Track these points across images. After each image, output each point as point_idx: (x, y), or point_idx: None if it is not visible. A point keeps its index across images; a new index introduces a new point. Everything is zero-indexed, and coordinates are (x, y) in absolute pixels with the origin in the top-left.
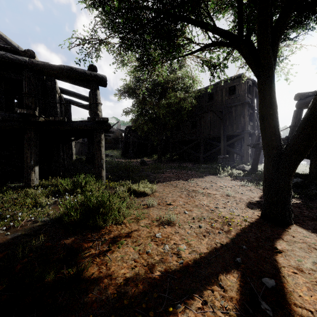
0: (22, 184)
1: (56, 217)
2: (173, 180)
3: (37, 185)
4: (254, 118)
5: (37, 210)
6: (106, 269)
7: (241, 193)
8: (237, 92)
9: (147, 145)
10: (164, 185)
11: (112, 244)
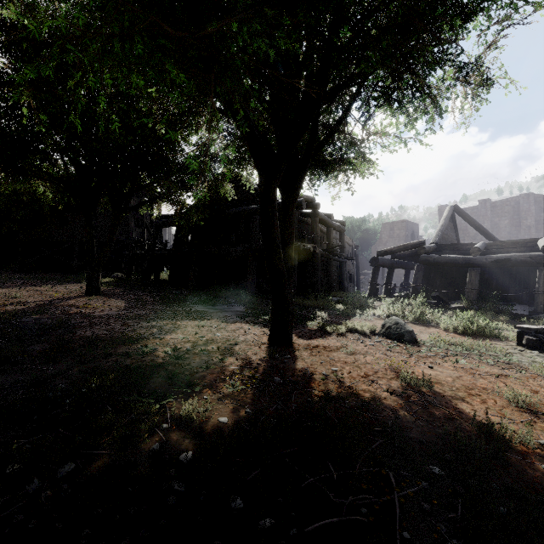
0: None
1: None
2: (21, 287)
3: None
4: (143, 224)
5: None
6: None
7: None
8: None
9: None
10: (9, 289)
11: None
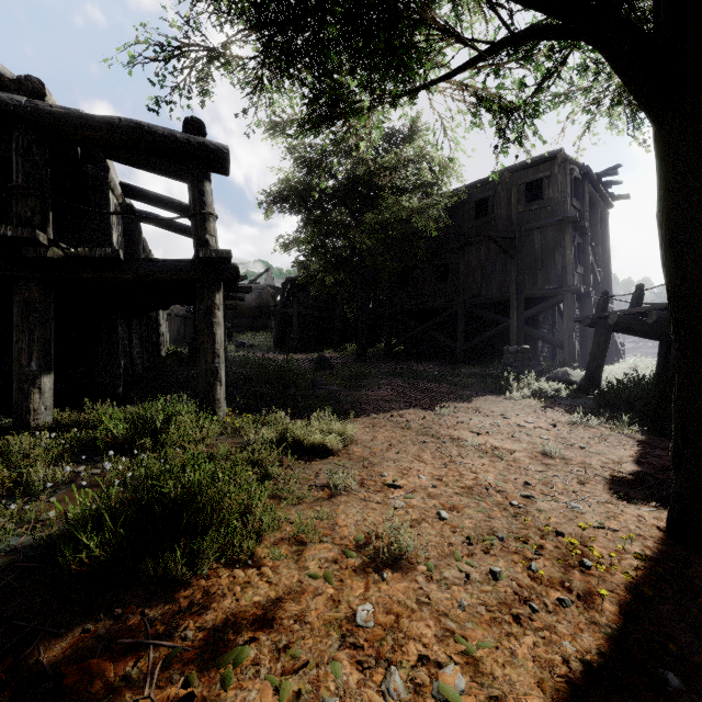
0: (11, 422)
1: (50, 539)
2: (395, 408)
3: (48, 425)
4: (586, 256)
5: (7, 509)
6: None
7: (582, 447)
8: (545, 194)
9: (332, 322)
10: (375, 423)
11: (203, 664)
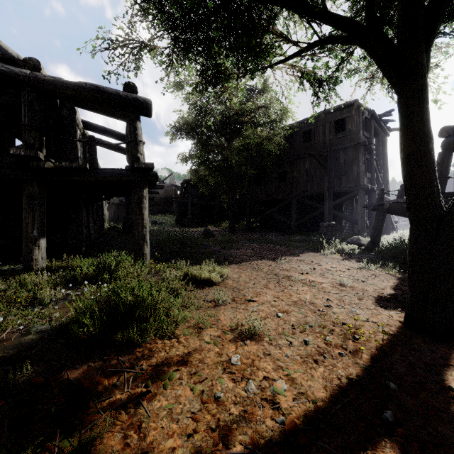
0: (20, 267)
1: (61, 325)
2: (253, 260)
3: (43, 269)
4: (372, 166)
5: (33, 311)
6: (139, 437)
7: (363, 281)
8: (346, 128)
9: (213, 208)
10: (240, 268)
11: (153, 380)
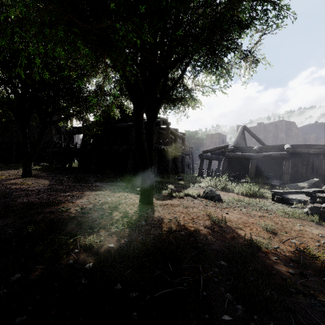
0: None
1: None
2: None
3: None
4: (61, 132)
5: None
6: None
7: None
8: None
9: None
10: None
11: None
